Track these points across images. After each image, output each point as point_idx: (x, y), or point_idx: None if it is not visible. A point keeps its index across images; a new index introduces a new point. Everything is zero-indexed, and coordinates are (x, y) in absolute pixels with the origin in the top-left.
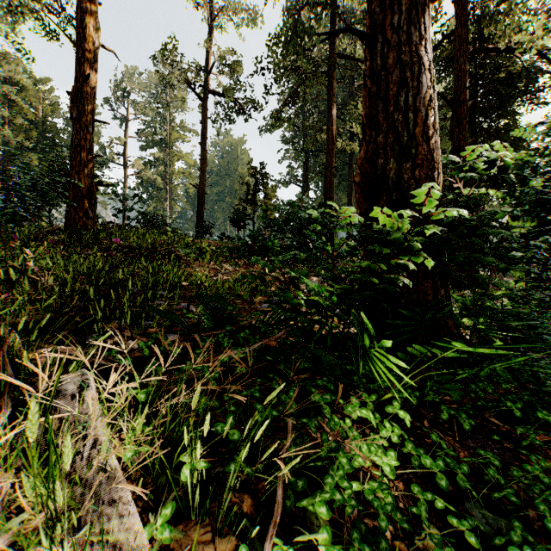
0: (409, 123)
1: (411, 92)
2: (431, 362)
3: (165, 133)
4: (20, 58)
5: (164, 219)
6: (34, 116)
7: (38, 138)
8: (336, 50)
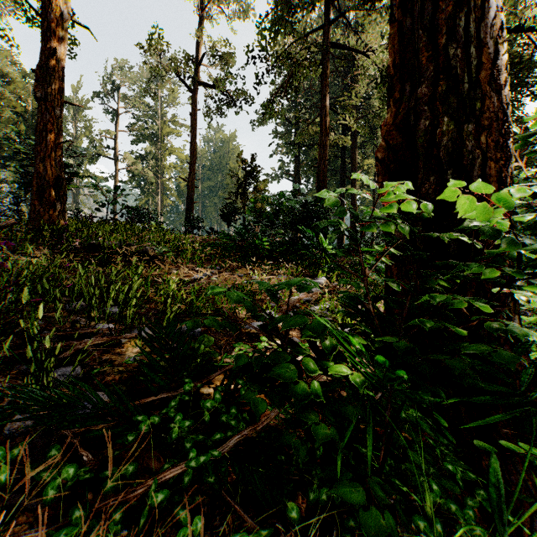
0: (471, 63)
1: (472, 16)
2: (536, 460)
3: (157, 128)
4: (8, 51)
5: (150, 213)
6: (23, 109)
7: (27, 131)
8: (329, 38)
